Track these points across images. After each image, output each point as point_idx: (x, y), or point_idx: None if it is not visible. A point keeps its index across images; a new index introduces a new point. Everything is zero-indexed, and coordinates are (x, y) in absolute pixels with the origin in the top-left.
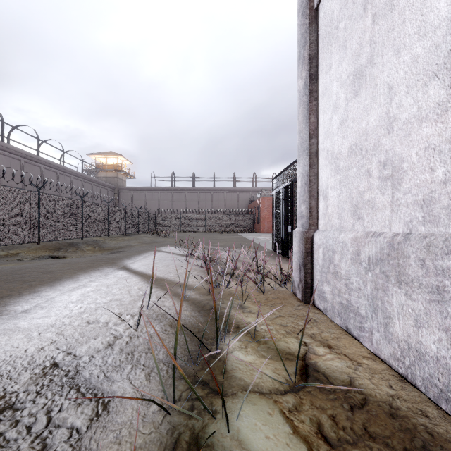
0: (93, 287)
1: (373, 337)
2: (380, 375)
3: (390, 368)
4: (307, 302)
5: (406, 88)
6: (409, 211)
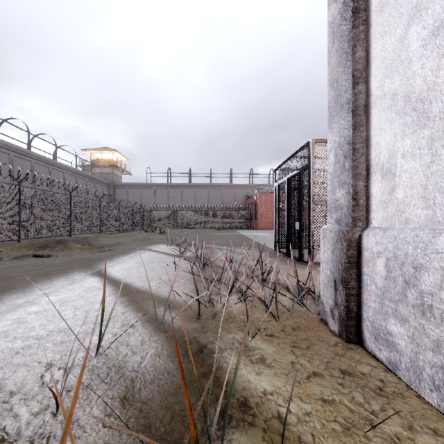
0: (41, 306)
1: None
2: None
3: None
4: (350, 341)
5: None
6: None
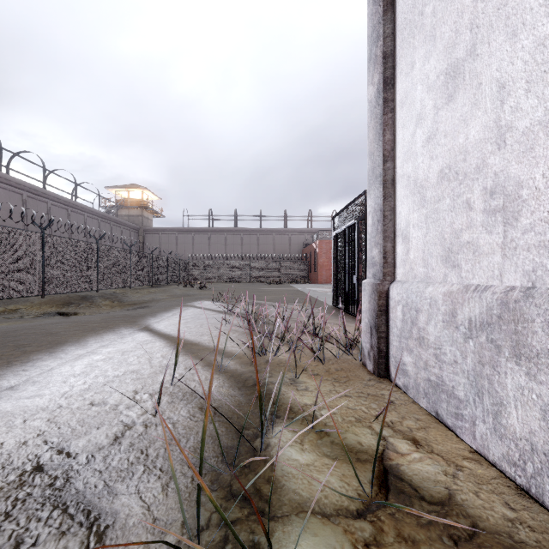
0: (104, 355)
1: (477, 429)
2: (490, 487)
3: (503, 475)
4: (381, 376)
5: (527, 84)
6: (531, 256)
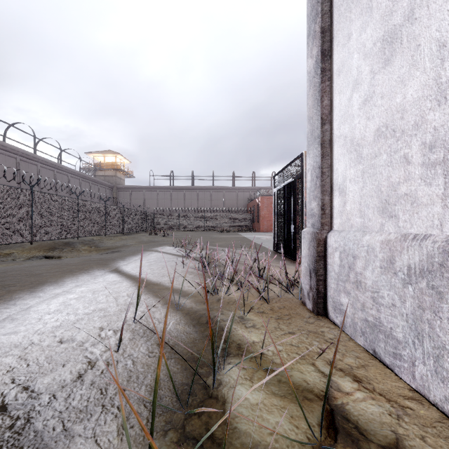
0: (77, 294)
1: (416, 370)
2: (434, 430)
3: (445, 417)
4: (319, 314)
5: None
6: None
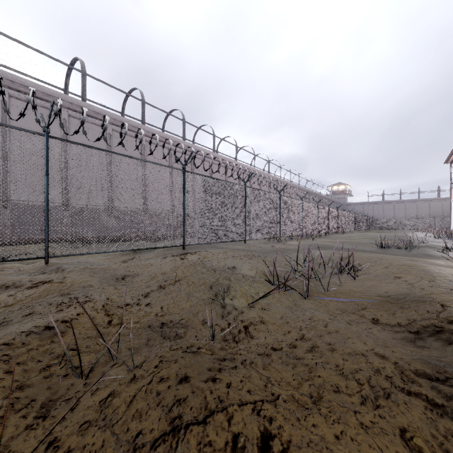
0: None
1: None
2: None
3: None
4: None
5: None
6: None
